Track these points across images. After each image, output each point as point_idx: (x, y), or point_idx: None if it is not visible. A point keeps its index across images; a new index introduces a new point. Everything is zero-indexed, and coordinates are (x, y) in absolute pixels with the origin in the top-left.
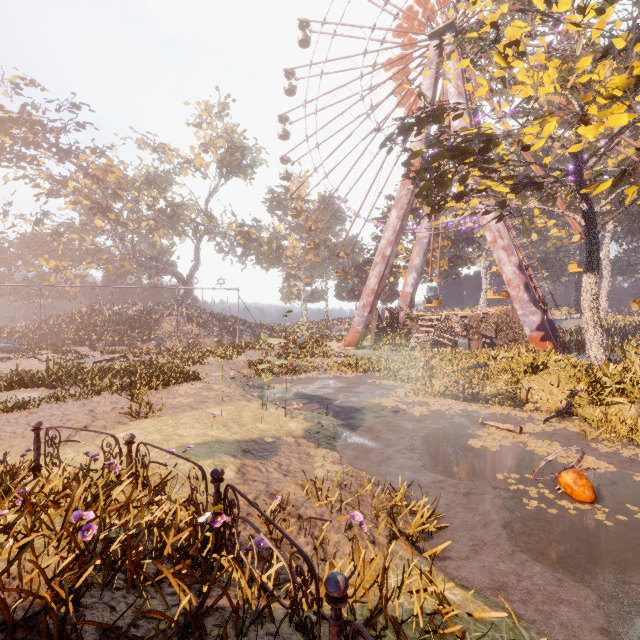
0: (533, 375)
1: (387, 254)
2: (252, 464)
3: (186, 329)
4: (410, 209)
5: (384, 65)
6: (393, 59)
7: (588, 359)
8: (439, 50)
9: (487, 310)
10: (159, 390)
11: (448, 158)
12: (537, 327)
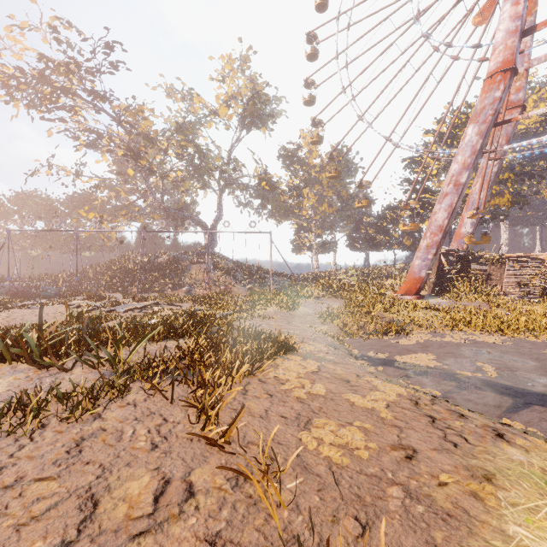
0: None
1: (462, 181)
2: None
3: (213, 276)
4: (493, 123)
5: None
6: None
7: None
8: None
9: None
10: (242, 380)
11: None
12: None
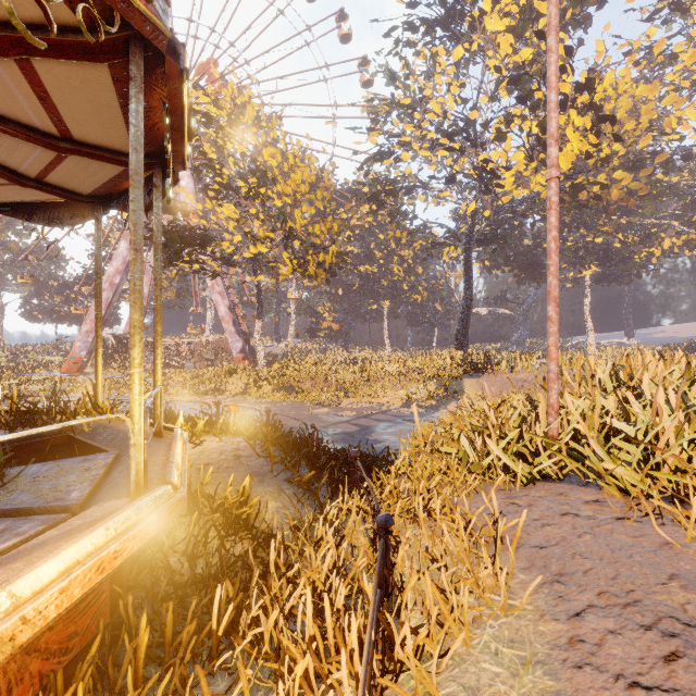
0: (230, 376)
1: (116, 282)
2: None
3: None
4: None
5: None
6: None
7: (259, 367)
8: None
9: (208, 338)
10: None
11: (180, 243)
12: (240, 351)
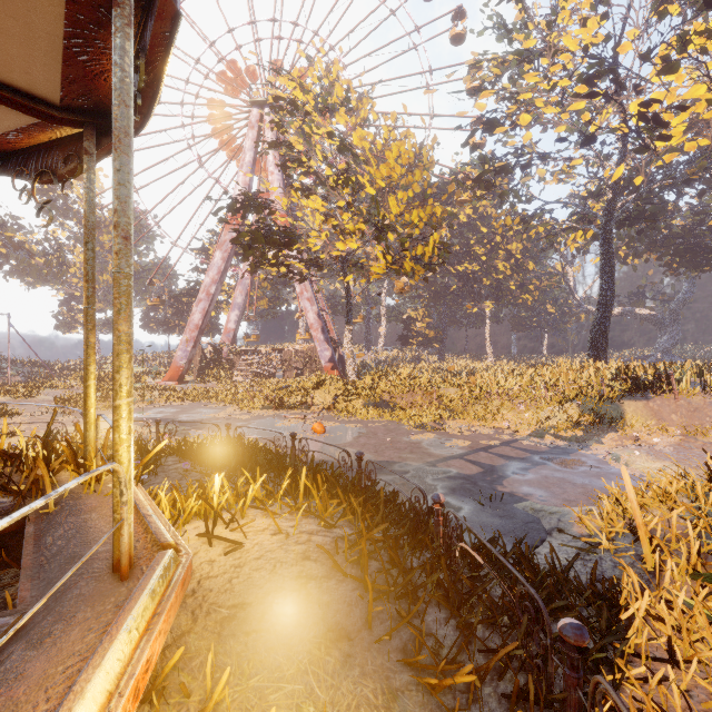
0: (317, 389)
1: (212, 292)
2: None
3: None
4: (234, 253)
5: (208, 105)
6: (217, 104)
7: (348, 378)
8: (260, 118)
9: (297, 347)
10: None
11: (265, 244)
12: (329, 360)
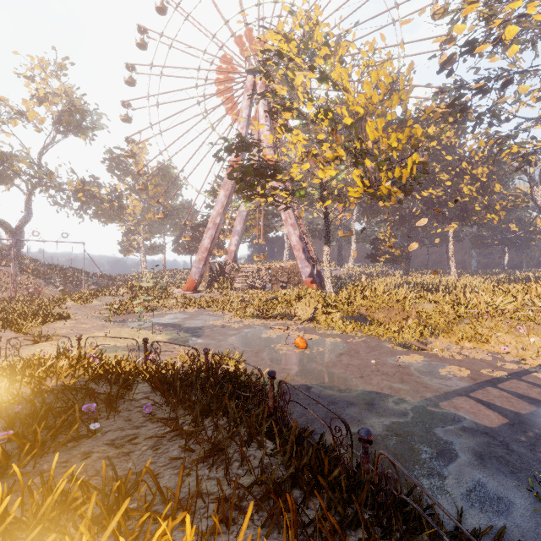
0: (299, 301)
1: (217, 222)
2: (142, 354)
3: (20, 279)
4: (234, 191)
5: (215, 79)
6: (221, 77)
7: (326, 292)
8: (253, 83)
9: (283, 264)
10: (37, 327)
11: (254, 176)
12: (309, 275)
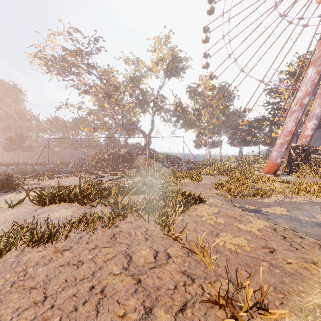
0: None
1: (305, 103)
2: None
3: (150, 162)
4: None
5: None
6: None
7: None
8: None
9: None
10: (179, 214)
11: None
12: None
